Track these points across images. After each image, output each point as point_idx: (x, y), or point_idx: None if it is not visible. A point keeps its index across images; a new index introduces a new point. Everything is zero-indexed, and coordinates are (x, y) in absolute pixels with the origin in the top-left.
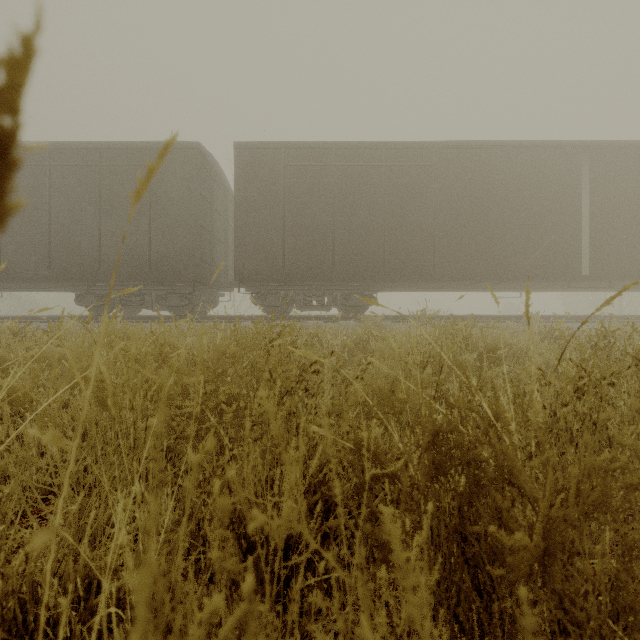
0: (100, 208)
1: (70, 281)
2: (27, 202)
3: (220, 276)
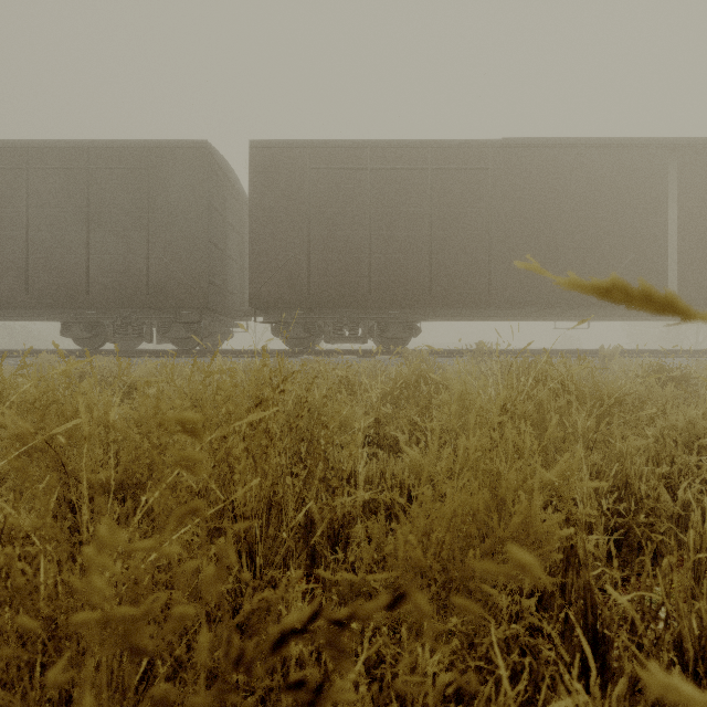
0: (88, 220)
1: (54, 308)
2: (0, 213)
3: (235, 302)
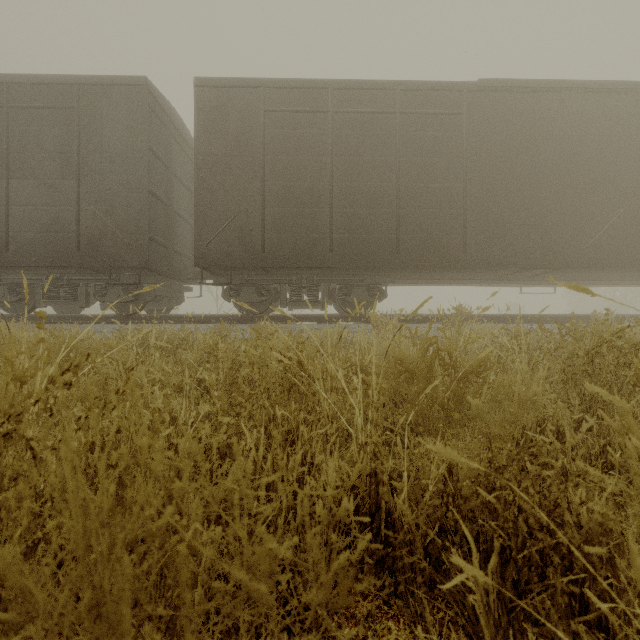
0: (8, 166)
1: None
2: None
3: (184, 264)
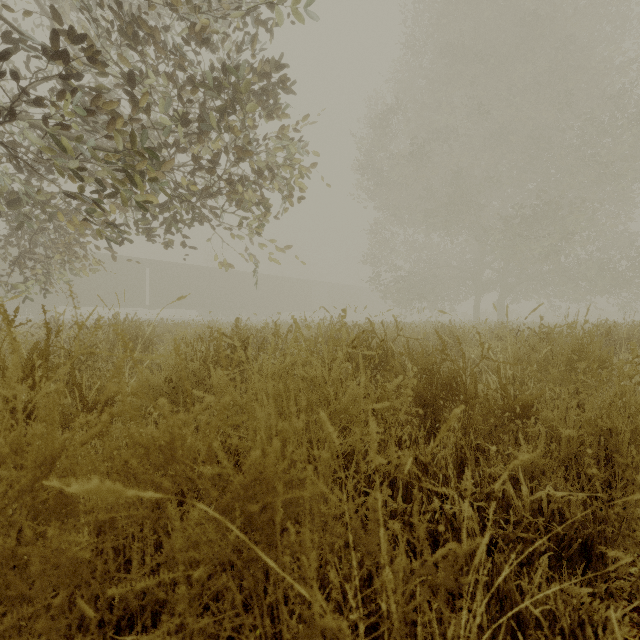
0: None
1: None
2: None
3: None
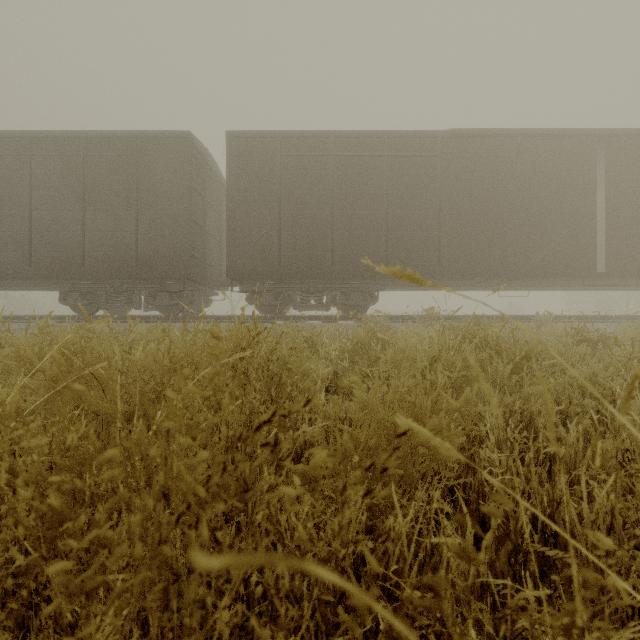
0: (84, 201)
1: (54, 279)
2: (6, 194)
3: (213, 274)
